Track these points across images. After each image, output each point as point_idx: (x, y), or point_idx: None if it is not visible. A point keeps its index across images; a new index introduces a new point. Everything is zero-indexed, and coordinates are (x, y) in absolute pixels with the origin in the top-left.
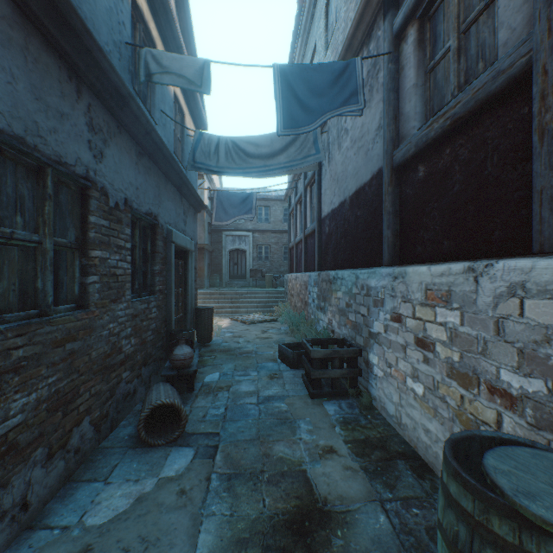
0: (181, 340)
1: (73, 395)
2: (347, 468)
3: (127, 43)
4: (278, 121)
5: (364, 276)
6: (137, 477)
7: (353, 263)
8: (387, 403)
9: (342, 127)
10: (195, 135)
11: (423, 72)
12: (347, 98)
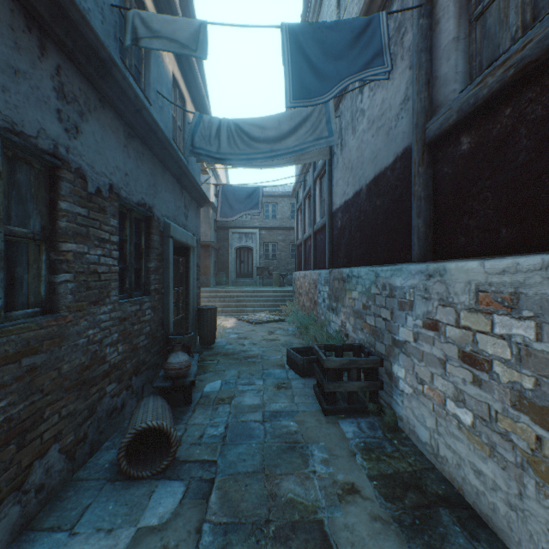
0: (176, 347)
1: (33, 421)
2: (375, 518)
3: (112, 5)
4: (287, 90)
5: (386, 273)
6: (111, 525)
7: (371, 259)
8: (418, 426)
9: (357, 108)
10: (194, 117)
11: (467, 21)
12: (369, 60)
